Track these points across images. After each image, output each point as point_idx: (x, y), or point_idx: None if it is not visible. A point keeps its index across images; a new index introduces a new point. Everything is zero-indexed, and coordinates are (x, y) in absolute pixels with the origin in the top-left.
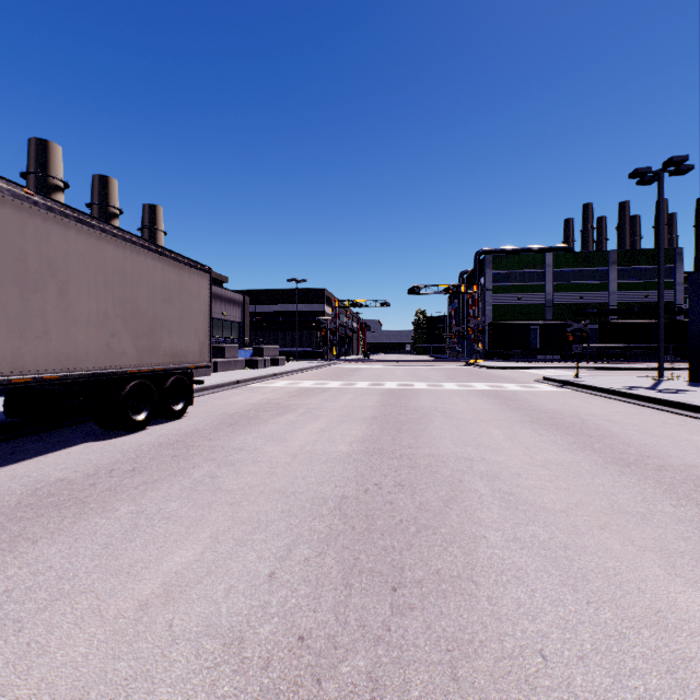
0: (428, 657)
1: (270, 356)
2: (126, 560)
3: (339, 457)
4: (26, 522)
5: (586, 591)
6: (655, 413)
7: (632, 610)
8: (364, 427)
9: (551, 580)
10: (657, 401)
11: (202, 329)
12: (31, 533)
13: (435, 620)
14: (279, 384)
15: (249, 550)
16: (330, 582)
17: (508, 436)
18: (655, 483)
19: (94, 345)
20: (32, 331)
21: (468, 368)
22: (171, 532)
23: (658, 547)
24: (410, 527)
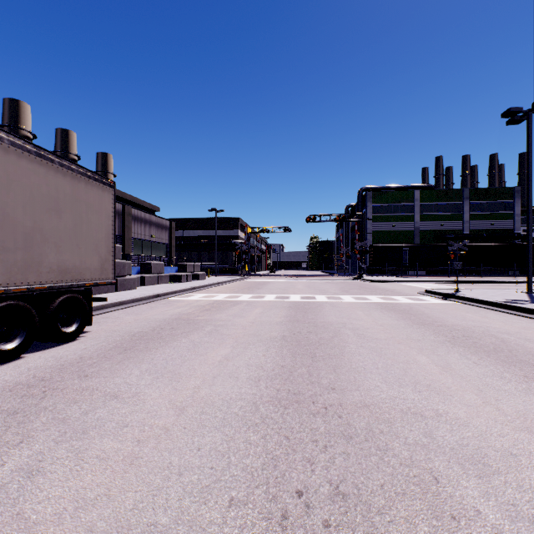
0: None
1: (193, 271)
2: None
3: (242, 413)
4: None
5: None
6: None
7: None
8: (274, 352)
9: None
10: None
11: (104, 245)
12: None
13: None
14: (195, 297)
15: None
16: None
17: (441, 367)
18: None
19: None
20: None
21: (356, 281)
22: None
23: None
24: None
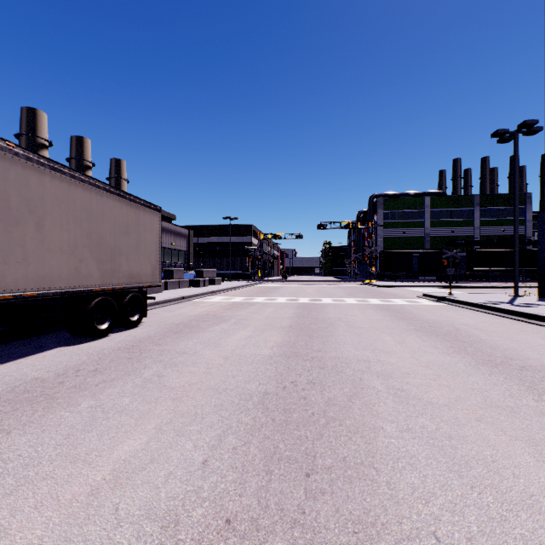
0: (337, 539)
1: (209, 277)
2: (83, 449)
3: (262, 359)
4: (3, 415)
5: (470, 476)
6: (514, 323)
7: (510, 494)
8: (283, 334)
9: (440, 466)
10: (515, 313)
11: (154, 256)
12: (6, 425)
13: (343, 504)
14: (216, 299)
15: (187, 440)
16: (254, 468)
17: (397, 342)
18: (519, 381)
19: (65, 268)
20: (13, 258)
21: (364, 286)
22: (122, 423)
23: (527, 437)
24: (321, 419)
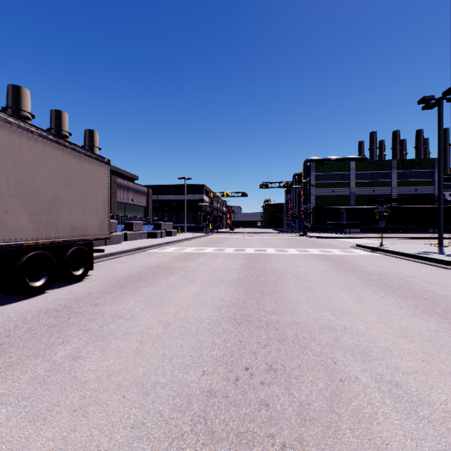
0: None
1: (166, 229)
2: None
3: (209, 327)
4: None
5: None
6: None
7: None
8: (232, 289)
9: None
10: None
11: (102, 209)
12: None
13: None
14: (169, 250)
15: None
16: None
17: (355, 299)
18: None
19: None
20: None
21: (301, 237)
22: None
23: None
24: None
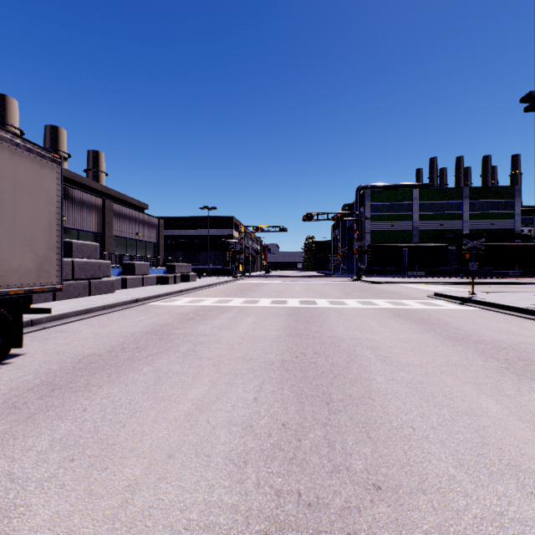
0: None
1: (182, 272)
2: None
3: None
4: None
5: None
6: None
7: None
8: (270, 392)
9: None
10: None
11: (44, 238)
12: None
13: None
14: (180, 302)
15: None
16: None
17: (530, 424)
18: None
19: None
20: None
21: (355, 282)
22: None
23: None
24: None
